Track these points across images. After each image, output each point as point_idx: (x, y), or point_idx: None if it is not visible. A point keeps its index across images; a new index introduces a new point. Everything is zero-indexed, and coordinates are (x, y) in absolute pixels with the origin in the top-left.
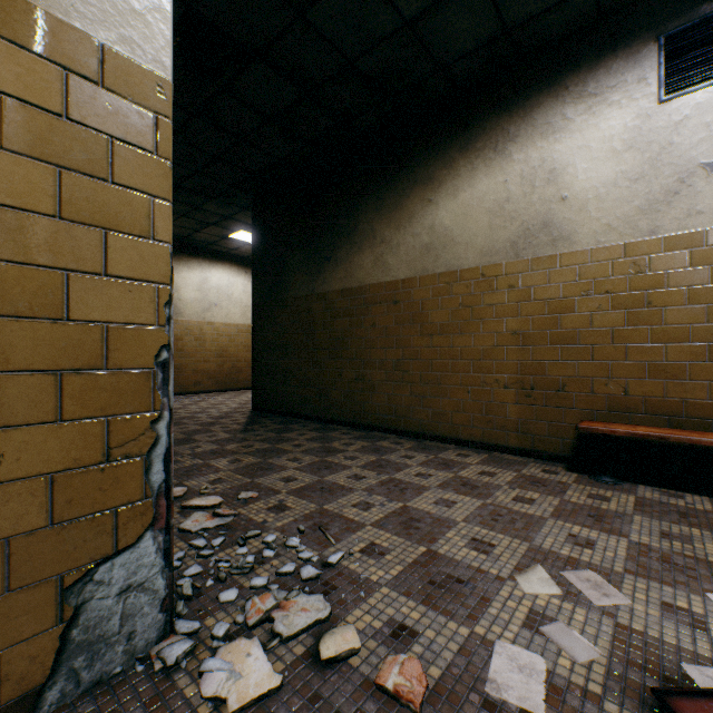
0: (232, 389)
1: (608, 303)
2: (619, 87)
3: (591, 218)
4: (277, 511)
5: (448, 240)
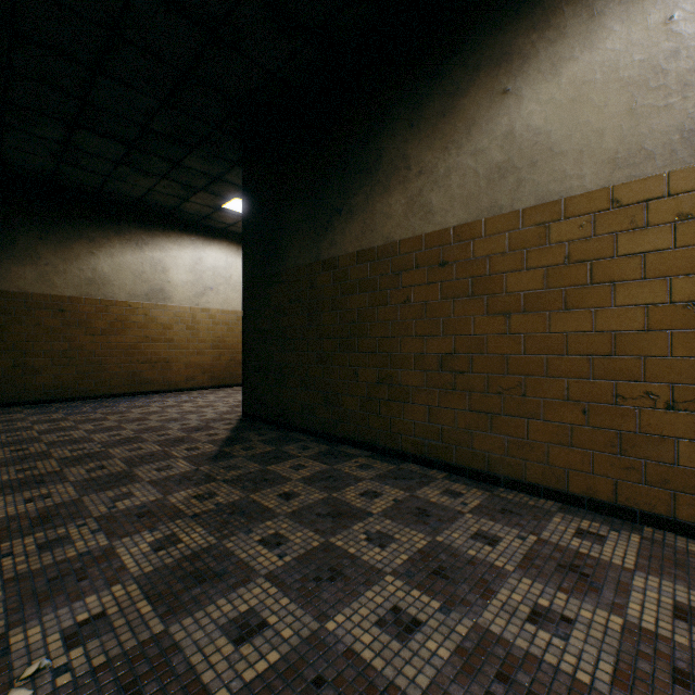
0: (230, 385)
1: None
2: None
3: None
4: None
5: (541, 150)
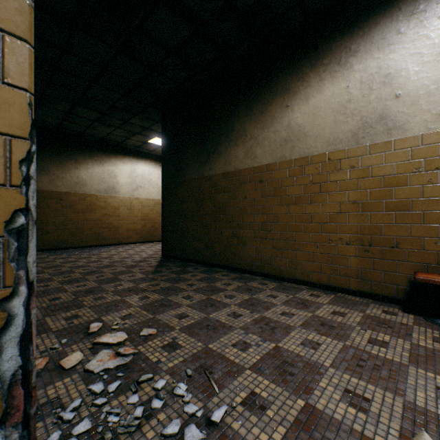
0: (151, 241)
1: (438, 177)
2: None
3: (422, 110)
4: (170, 350)
5: (301, 134)
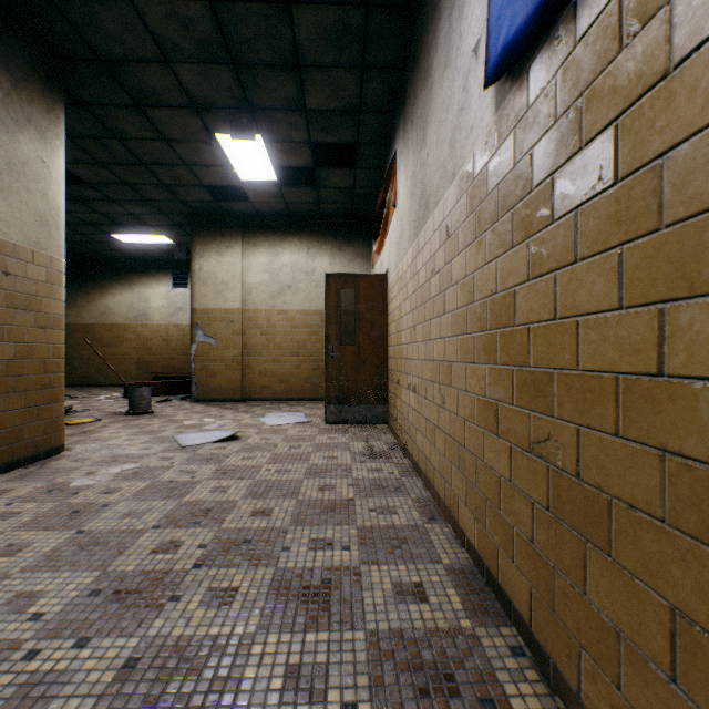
0: None
1: (161, 340)
2: (164, 281)
3: (157, 315)
4: None
5: (112, 312)
